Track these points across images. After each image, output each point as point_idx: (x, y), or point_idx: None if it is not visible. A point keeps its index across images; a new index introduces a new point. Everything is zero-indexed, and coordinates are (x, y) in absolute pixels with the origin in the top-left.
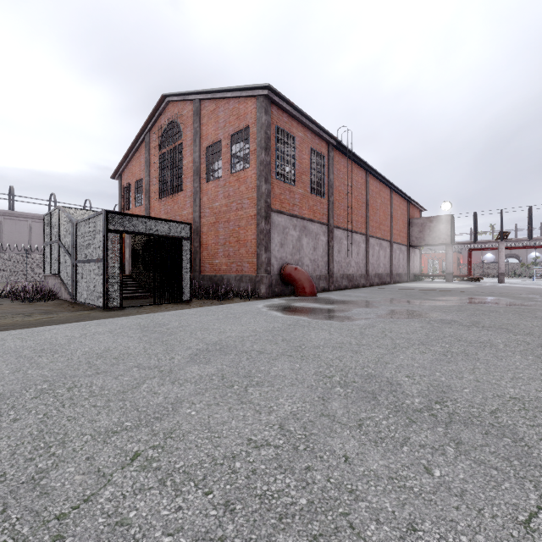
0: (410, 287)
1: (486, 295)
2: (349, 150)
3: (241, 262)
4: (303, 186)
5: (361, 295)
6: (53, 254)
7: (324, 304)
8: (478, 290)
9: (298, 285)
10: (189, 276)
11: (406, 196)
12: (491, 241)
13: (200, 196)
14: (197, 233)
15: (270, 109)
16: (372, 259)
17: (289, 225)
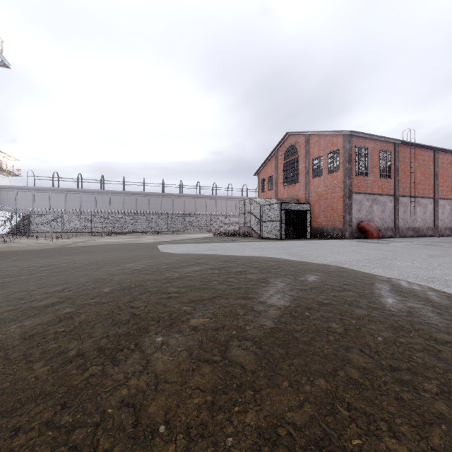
0: None
1: None
2: (413, 143)
3: (334, 221)
4: (374, 175)
5: (414, 239)
6: (246, 218)
7: (382, 241)
8: None
9: (369, 233)
10: (309, 227)
11: None
12: None
13: (309, 186)
14: None
15: (351, 140)
16: (441, 216)
17: (363, 199)
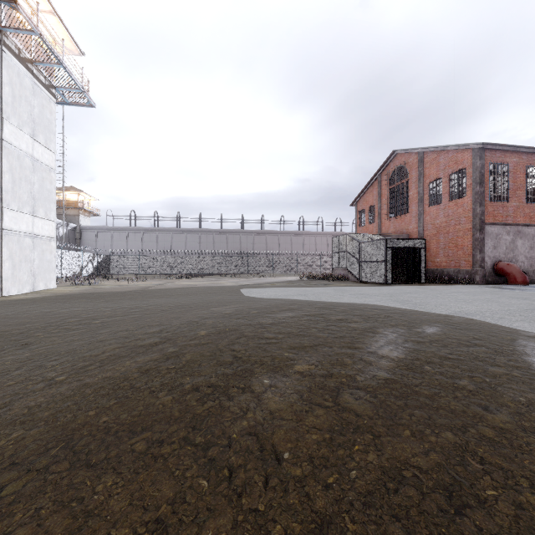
0: None
1: None
2: None
3: (459, 260)
4: (517, 199)
5: None
6: (341, 258)
7: (529, 288)
8: None
9: (509, 276)
10: (424, 269)
11: None
12: None
13: (423, 216)
14: None
15: (484, 155)
16: None
17: (501, 232)
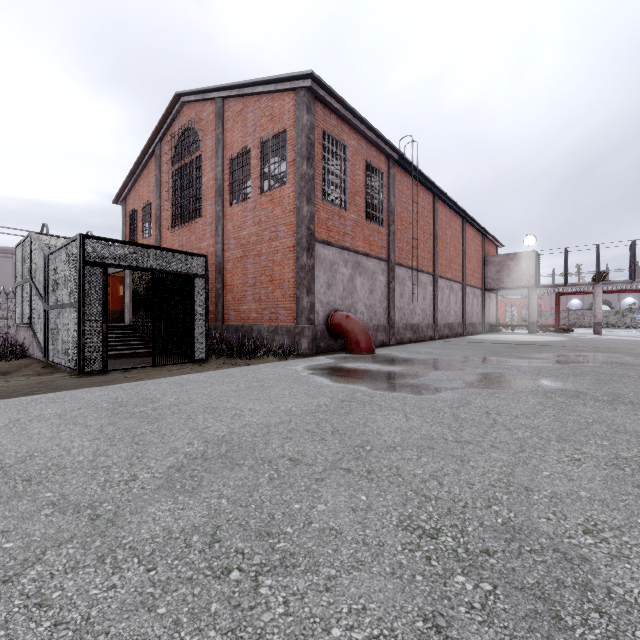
0: (489, 340)
1: (593, 352)
2: (414, 166)
3: (276, 309)
4: (357, 210)
5: (432, 351)
6: (25, 297)
7: (387, 365)
8: (577, 343)
9: (351, 339)
10: (204, 327)
11: (480, 228)
12: (585, 284)
13: (223, 223)
14: (220, 271)
15: (314, 107)
16: (441, 305)
17: (338, 260)
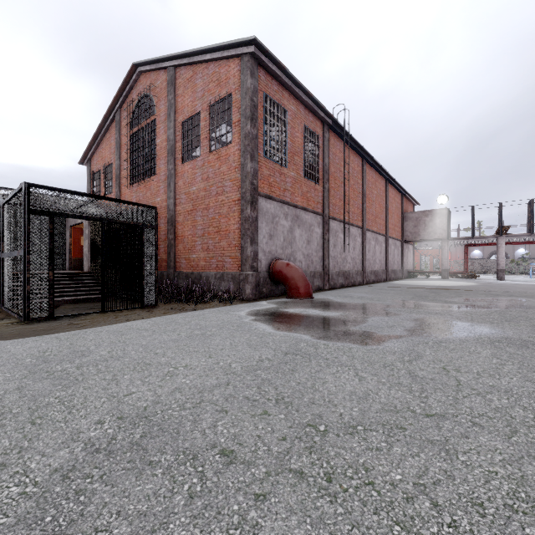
0: (411, 285)
1: (508, 296)
2: (346, 132)
3: (222, 257)
4: (296, 169)
5: (363, 295)
6: None
7: (326, 310)
8: (489, 288)
9: (291, 285)
10: (153, 274)
11: (401, 189)
12: (490, 236)
13: (175, 180)
14: (172, 223)
15: (257, 72)
16: (368, 255)
17: (279, 213)
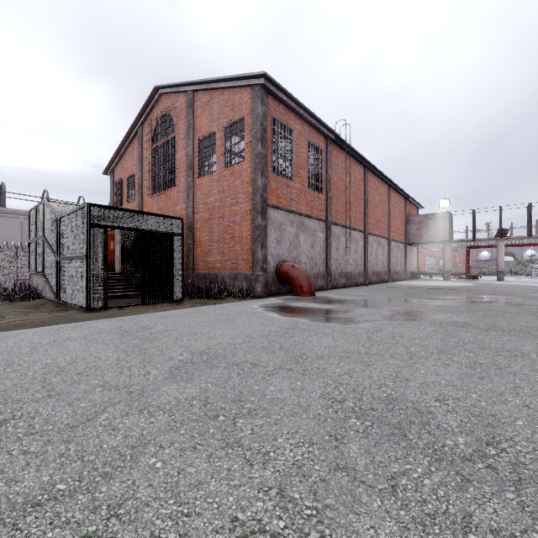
0: (409, 285)
1: (491, 294)
2: (347, 144)
3: (236, 260)
4: (300, 181)
5: (360, 293)
6: (38, 251)
7: (324, 304)
8: (480, 288)
9: (295, 284)
10: (180, 274)
11: (403, 193)
12: (490, 239)
13: (193, 191)
14: (191, 229)
15: (266, 99)
16: (370, 257)
17: (286, 221)
